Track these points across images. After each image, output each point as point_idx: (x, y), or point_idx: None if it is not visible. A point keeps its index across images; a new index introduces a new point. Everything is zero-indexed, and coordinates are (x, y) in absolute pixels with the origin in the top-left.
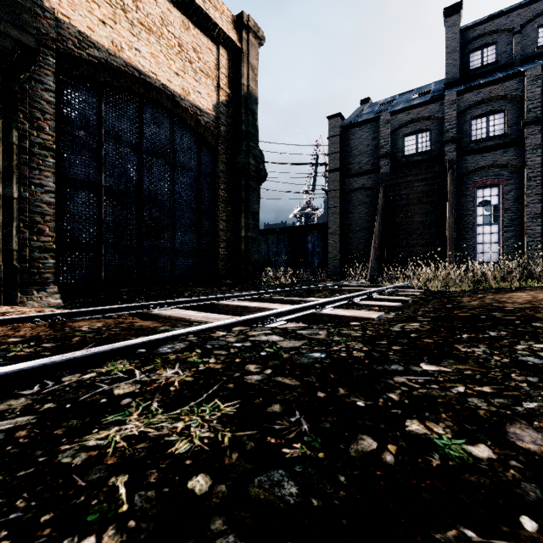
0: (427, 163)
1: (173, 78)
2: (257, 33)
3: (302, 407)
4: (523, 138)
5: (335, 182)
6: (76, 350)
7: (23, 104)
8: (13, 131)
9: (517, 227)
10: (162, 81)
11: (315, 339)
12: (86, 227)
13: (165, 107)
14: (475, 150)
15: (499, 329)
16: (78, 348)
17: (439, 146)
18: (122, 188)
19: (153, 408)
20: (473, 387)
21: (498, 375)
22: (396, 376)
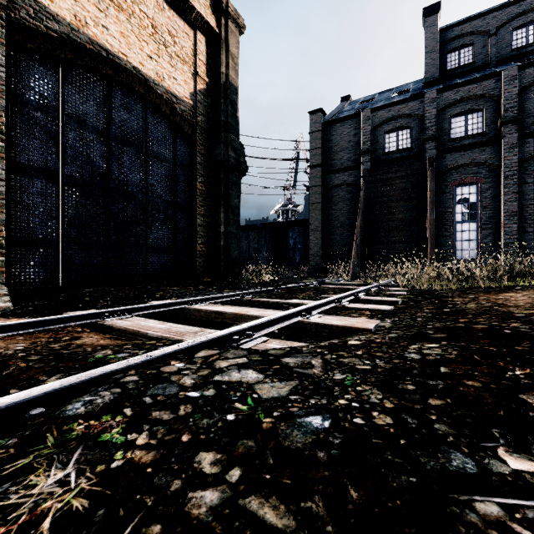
0: (407, 160)
1: (146, 61)
2: (237, 20)
3: None
4: (500, 137)
5: (317, 178)
6: None
7: None
8: None
9: (494, 225)
10: (133, 63)
11: (308, 378)
12: (43, 220)
13: (137, 91)
14: (454, 148)
15: None
16: None
17: (420, 143)
18: (87, 178)
19: None
20: None
21: None
22: (475, 495)
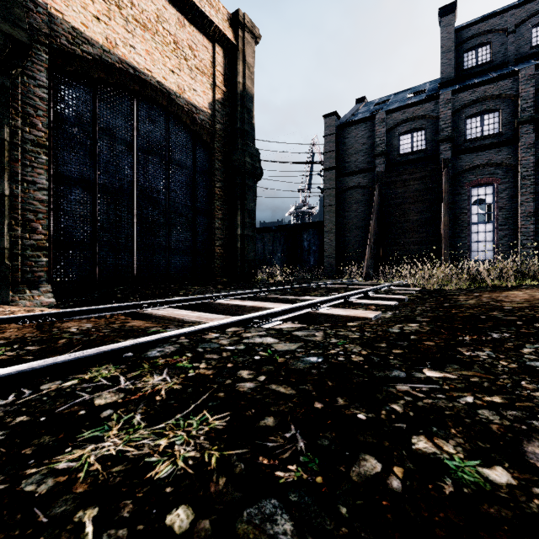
0: (422, 162)
1: (168, 75)
2: (253, 31)
3: (298, 420)
4: (517, 137)
5: (331, 181)
6: (61, 354)
7: (15, 100)
8: (5, 127)
9: (511, 226)
10: (157, 78)
11: (311, 342)
12: (79, 225)
13: (161, 104)
14: (470, 149)
15: (501, 331)
16: (63, 351)
17: (434, 145)
18: (117, 186)
19: (135, 421)
20: (482, 397)
21: (507, 383)
22: (398, 383)
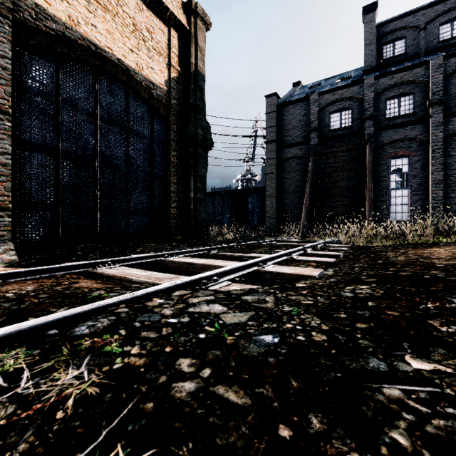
0: (349, 136)
1: (128, 54)
2: (204, 19)
3: None
4: (428, 117)
5: (272, 152)
6: None
7: None
8: None
9: (423, 191)
10: (117, 55)
11: (262, 310)
12: (43, 188)
13: (120, 79)
14: (389, 126)
15: None
16: None
17: (360, 122)
18: (79, 152)
19: None
20: None
21: None
22: (384, 384)
